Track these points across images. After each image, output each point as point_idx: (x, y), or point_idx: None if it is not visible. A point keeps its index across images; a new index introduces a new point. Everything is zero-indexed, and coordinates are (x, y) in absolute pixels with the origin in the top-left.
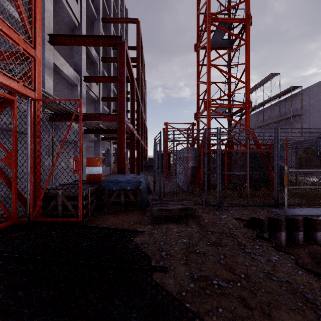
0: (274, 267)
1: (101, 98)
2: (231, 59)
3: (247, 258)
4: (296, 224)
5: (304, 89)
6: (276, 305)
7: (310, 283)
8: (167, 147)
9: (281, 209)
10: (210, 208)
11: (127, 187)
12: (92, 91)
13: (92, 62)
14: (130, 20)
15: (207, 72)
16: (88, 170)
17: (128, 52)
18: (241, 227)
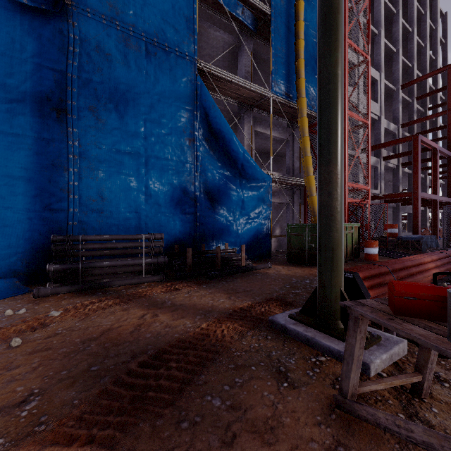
0: None
1: (399, 165)
2: None
3: None
4: None
5: None
6: None
7: None
8: None
9: None
10: None
11: (413, 239)
12: (390, 163)
13: (389, 132)
14: (438, 71)
15: None
16: (389, 230)
17: (423, 139)
18: None
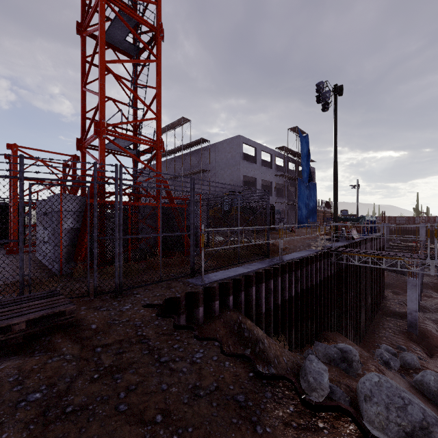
0: (200, 371)
1: None
2: (138, 75)
3: (164, 374)
4: (213, 293)
5: (211, 145)
6: None
7: (239, 375)
8: (15, 193)
9: (198, 278)
10: (103, 299)
11: None
12: None
13: None
14: None
15: (101, 76)
16: None
17: None
18: (152, 319)
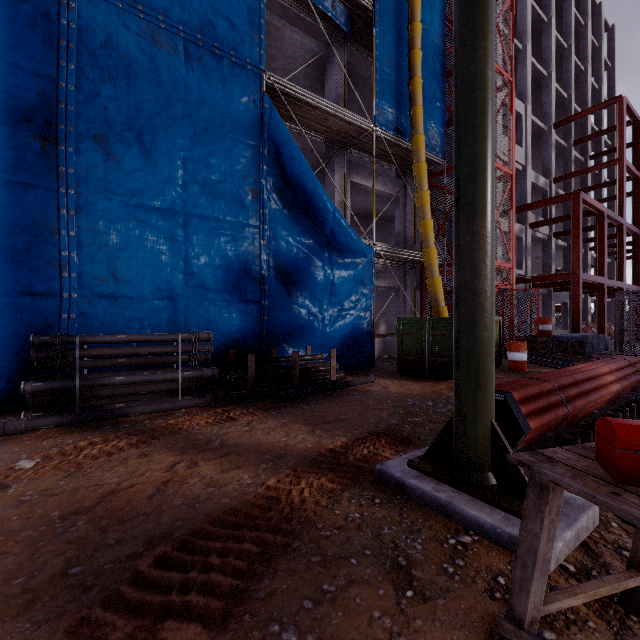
0: None
1: (552, 235)
2: None
3: None
4: None
5: None
6: None
7: None
8: None
9: None
10: None
11: (573, 340)
12: (538, 232)
13: (538, 189)
14: (604, 104)
15: None
16: (539, 327)
17: (586, 198)
18: None
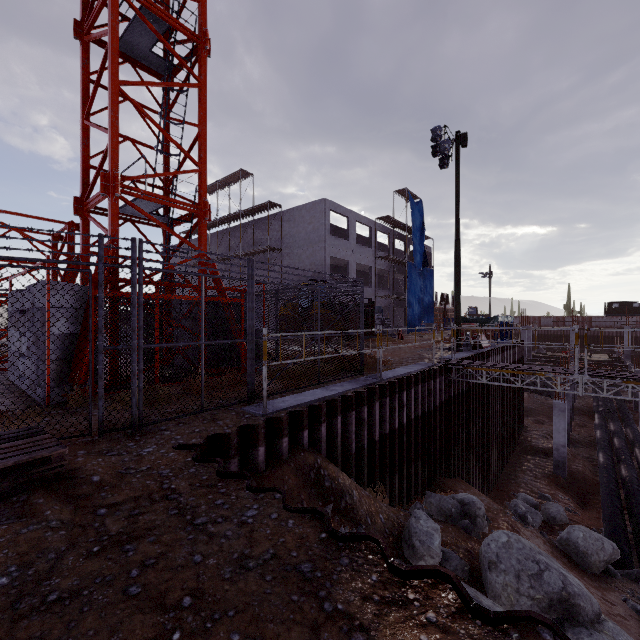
0: (251, 535)
1: None
2: (172, 105)
3: (198, 541)
4: (279, 426)
5: (284, 211)
6: (257, 634)
7: (306, 537)
8: None
9: (258, 406)
10: (113, 439)
11: None
12: None
13: None
14: None
15: (112, 105)
16: None
17: None
18: (187, 465)
